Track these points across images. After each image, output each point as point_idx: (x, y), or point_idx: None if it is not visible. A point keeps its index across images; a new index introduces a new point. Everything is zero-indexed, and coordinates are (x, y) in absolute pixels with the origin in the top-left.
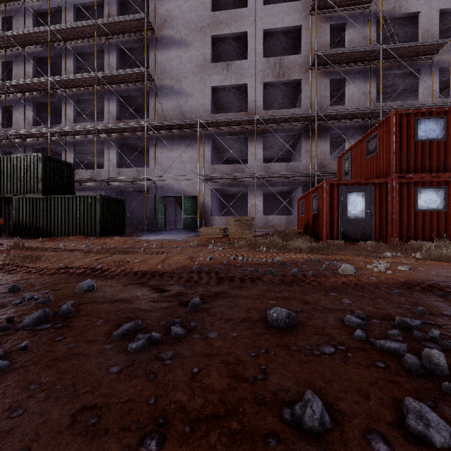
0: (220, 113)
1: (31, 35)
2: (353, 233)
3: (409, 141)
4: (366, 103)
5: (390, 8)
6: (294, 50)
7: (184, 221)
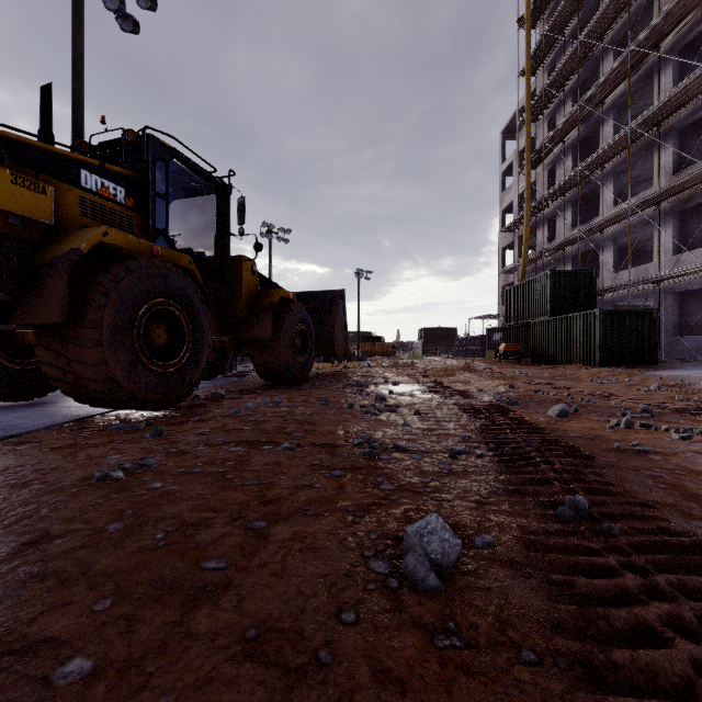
0: None
1: (565, 126)
2: None
3: None
4: None
5: None
6: None
7: None
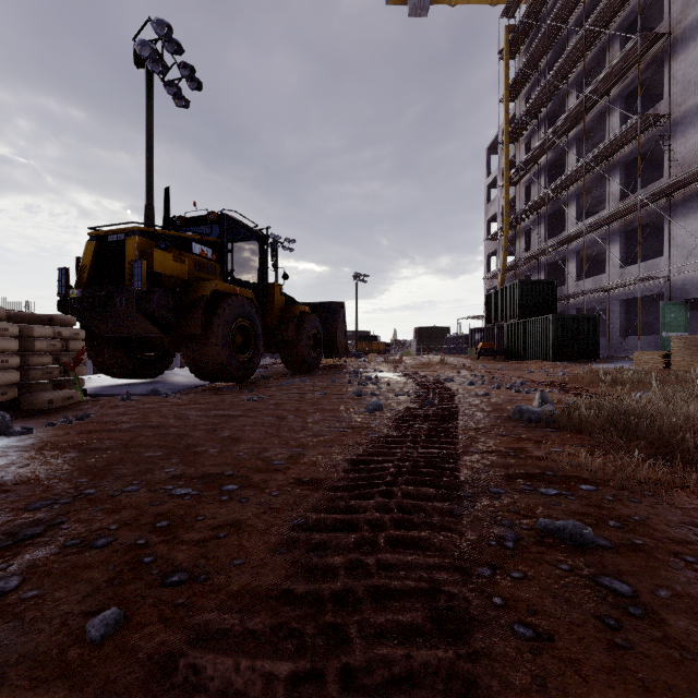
0: None
1: (537, 151)
2: None
3: None
4: None
5: None
6: None
7: None
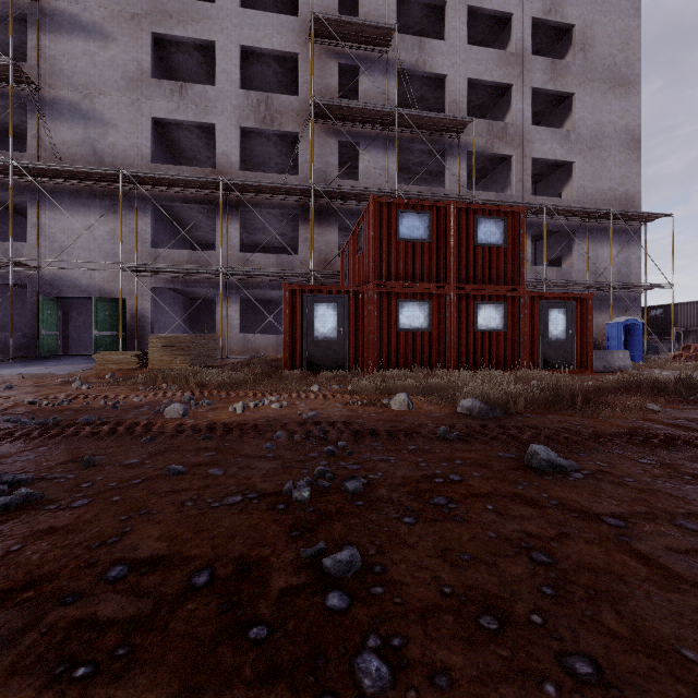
0: (182, 164)
1: None
2: (322, 360)
3: (391, 240)
4: (385, 183)
5: (413, 60)
6: (296, 88)
7: (97, 342)
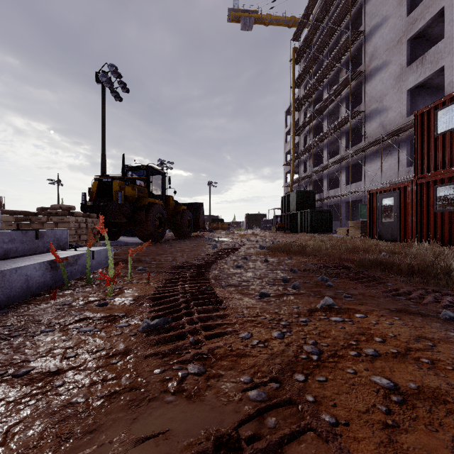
0: None
1: (308, 119)
2: (385, 234)
3: (431, 138)
4: None
5: None
6: None
7: None
